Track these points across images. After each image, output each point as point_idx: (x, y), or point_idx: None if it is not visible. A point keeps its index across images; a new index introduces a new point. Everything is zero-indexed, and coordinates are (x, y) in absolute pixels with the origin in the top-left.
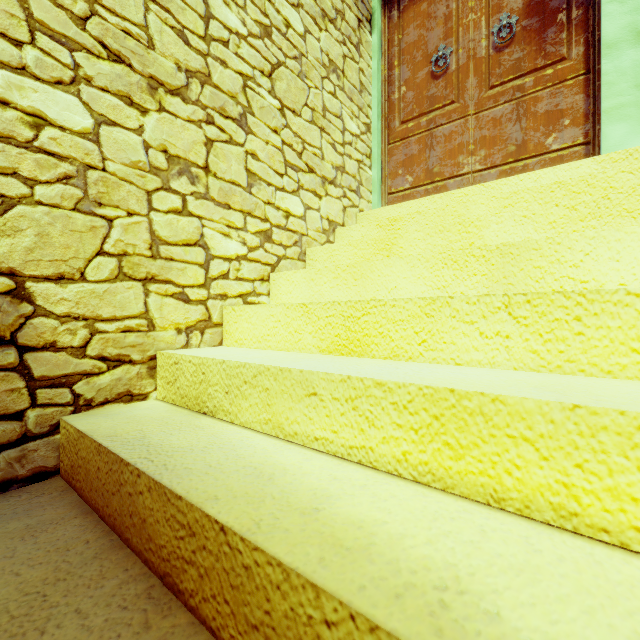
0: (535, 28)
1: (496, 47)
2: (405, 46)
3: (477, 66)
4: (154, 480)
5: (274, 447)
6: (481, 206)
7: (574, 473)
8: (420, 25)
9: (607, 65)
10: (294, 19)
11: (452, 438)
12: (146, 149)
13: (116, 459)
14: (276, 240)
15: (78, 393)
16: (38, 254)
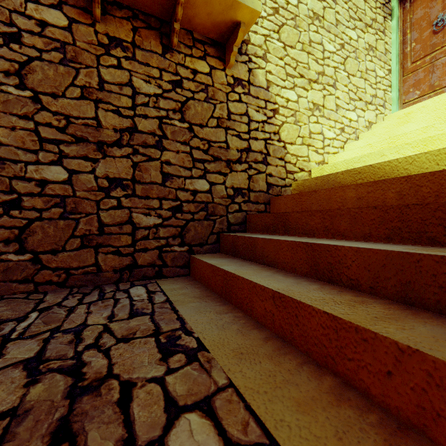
0: None
1: None
2: (414, 21)
3: None
4: (344, 171)
5: None
6: None
7: None
8: (425, 7)
9: None
10: (353, 35)
11: (429, 148)
12: (308, 103)
13: (326, 176)
14: (346, 131)
15: (294, 177)
16: (287, 137)
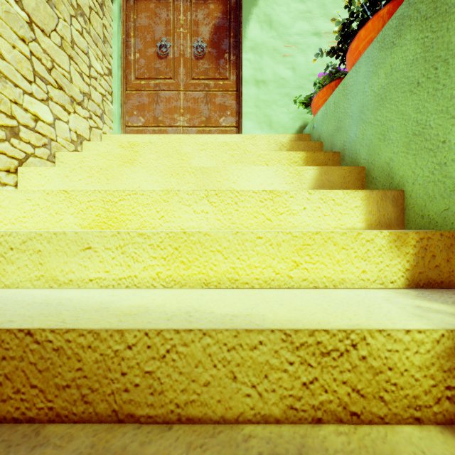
0: (215, 55)
1: (195, 56)
2: (139, 25)
3: (185, 62)
4: None
5: (52, 292)
6: (189, 147)
7: (237, 262)
8: (150, 17)
9: (245, 90)
10: None
11: (185, 258)
12: None
13: None
14: (24, 138)
15: None
16: None
